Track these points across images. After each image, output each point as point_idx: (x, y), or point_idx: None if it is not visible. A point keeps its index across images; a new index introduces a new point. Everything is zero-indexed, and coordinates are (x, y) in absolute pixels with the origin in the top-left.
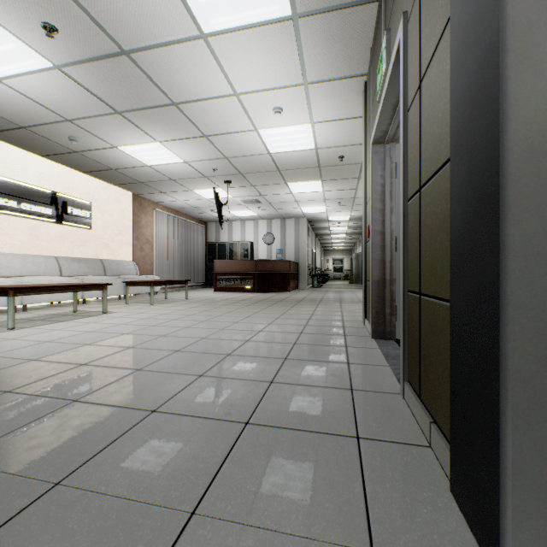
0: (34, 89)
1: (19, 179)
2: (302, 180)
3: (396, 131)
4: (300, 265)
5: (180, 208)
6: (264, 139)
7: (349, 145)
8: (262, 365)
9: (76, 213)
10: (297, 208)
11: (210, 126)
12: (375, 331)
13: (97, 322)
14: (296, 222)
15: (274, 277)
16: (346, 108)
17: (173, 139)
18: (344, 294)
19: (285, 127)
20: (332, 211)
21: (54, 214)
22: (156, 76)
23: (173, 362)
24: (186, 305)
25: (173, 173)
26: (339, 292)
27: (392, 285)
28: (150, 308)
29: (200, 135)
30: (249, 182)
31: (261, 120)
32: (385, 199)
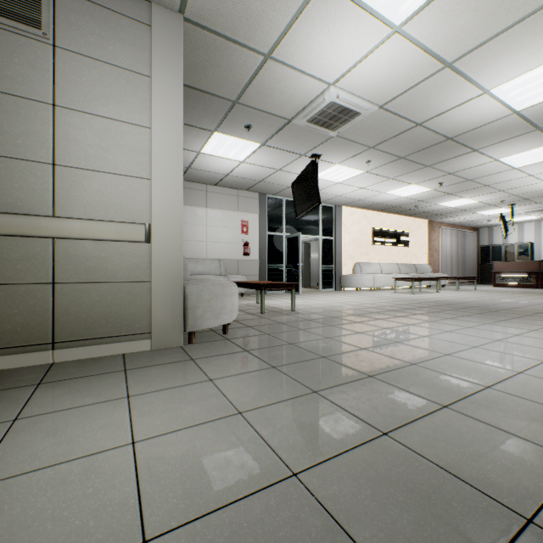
0: (415, 196)
1: (384, 227)
2: None
3: None
4: None
5: (458, 222)
6: None
7: None
8: None
9: (403, 239)
10: None
11: (506, 187)
12: None
13: (444, 295)
14: None
15: None
16: None
17: (475, 195)
18: None
19: None
20: None
21: (395, 242)
22: (481, 181)
23: (508, 304)
24: (481, 292)
25: (466, 207)
26: None
27: None
28: (459, 292)
29: (497, 191)
30: (532, 201)
31: None
32: None
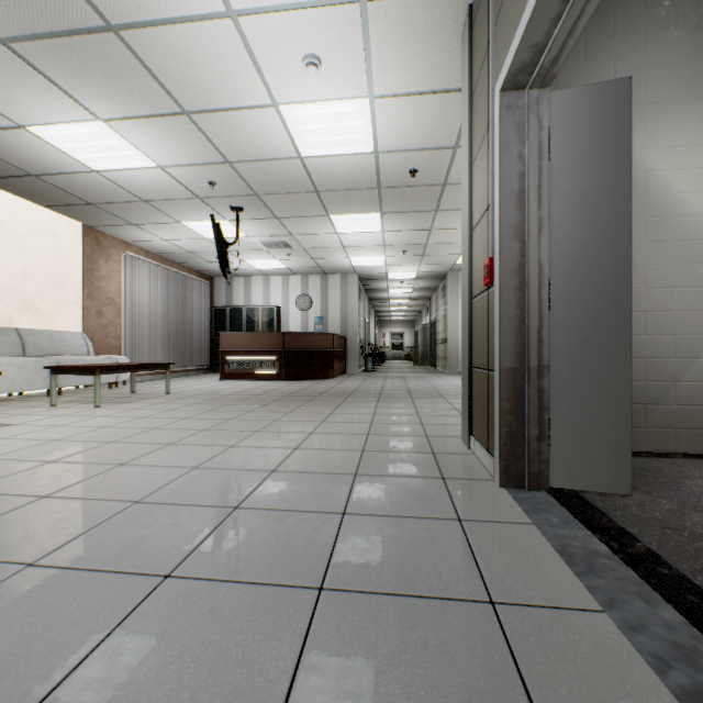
0: None
1: None
2: (352, 211)
3: (561, 47)
4: (348, 340)
5: (168, 252)
6: (290, 127)
7: (427, 149)
8: (248, 636)
9: None
10: (344, 259)
11: (192, 89)
12: (507, 471)
13: None
14: (342, 280)
15: (311, 357)
16: (431, 69)
17: (127, 117)
18: (413, 382)
19: (326, 104)
20: (393, 264)
21: None
22: None
23: None
24: (159, 406)
25: (144, 189)
26: (405, 379)
27: (542, 377)
28: (87, 415)
29: (176, 110)
30: (270, 211)
31: (282, 84)
32: (529, 202)
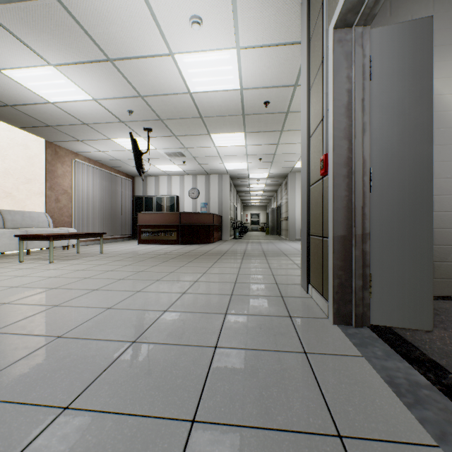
0: None
1: None
2: (225, 131)
3: None
4: (223, 218)
5: (104, 160)
6: (182, 71)
7: (276, 87)
8: None
9: None
10: (220, 164)
11: (113, 42)
12: (339, 312)
13: None
14: (219, 178)
15: (198, 229)
16: (279, 27)
17: (70, 63)
18: (265, 245)
19: (207, 53)
20: (252, 168)
21: None
22: None
23: None
24: (93, 262)
25: (85, 115)
26: (260, 243)
27: (364, 242)
28: (42, 268)
29: (103, 58)
30: (170, 131)
31: (176, 38)
32: (355, 111)
